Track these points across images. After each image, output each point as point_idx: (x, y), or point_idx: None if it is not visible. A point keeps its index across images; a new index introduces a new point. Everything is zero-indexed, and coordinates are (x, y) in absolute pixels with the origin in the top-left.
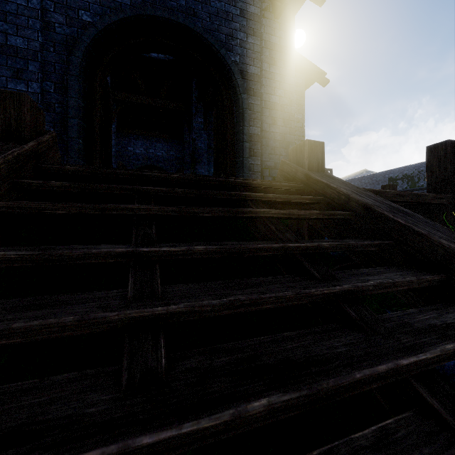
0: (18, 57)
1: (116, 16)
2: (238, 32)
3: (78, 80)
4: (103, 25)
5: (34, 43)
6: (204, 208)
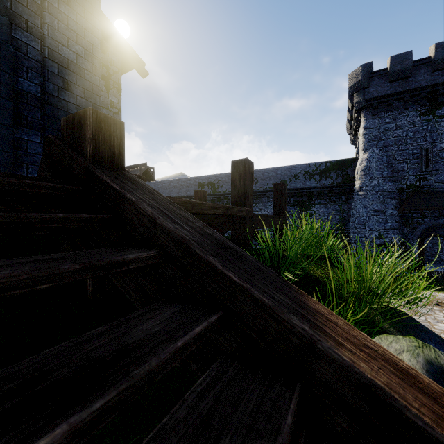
0: None
1: None
2: None
3: None
4: None
5: None
6: None
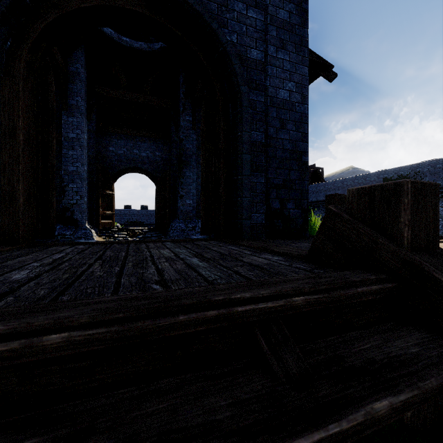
0: None
1: None
2: (235, 1)
3: None
4: None
5: None
6: None
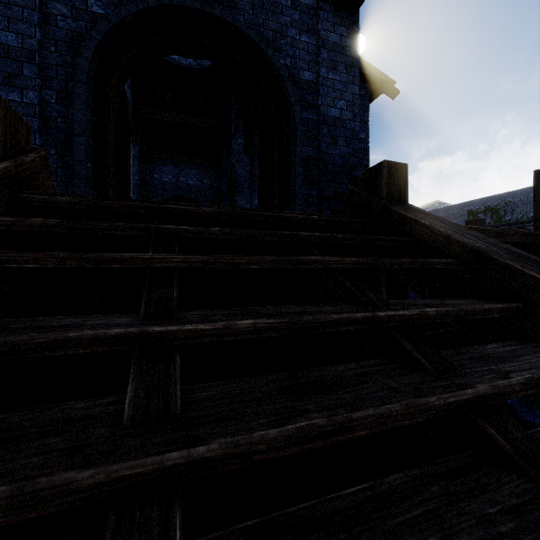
0: (10, 58)
1: (135, 6)
2: (289, 28)
3: (86, 88)
4: (118, 17)
5: (30, 41)
6: (249, 257)
